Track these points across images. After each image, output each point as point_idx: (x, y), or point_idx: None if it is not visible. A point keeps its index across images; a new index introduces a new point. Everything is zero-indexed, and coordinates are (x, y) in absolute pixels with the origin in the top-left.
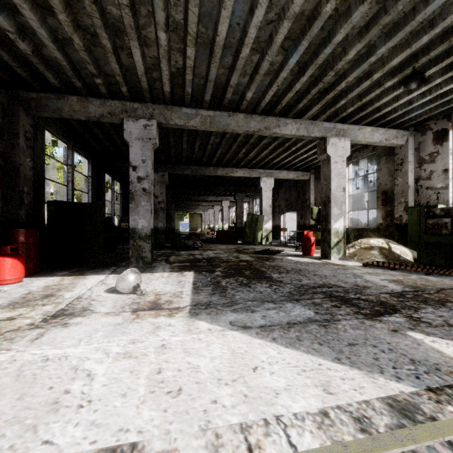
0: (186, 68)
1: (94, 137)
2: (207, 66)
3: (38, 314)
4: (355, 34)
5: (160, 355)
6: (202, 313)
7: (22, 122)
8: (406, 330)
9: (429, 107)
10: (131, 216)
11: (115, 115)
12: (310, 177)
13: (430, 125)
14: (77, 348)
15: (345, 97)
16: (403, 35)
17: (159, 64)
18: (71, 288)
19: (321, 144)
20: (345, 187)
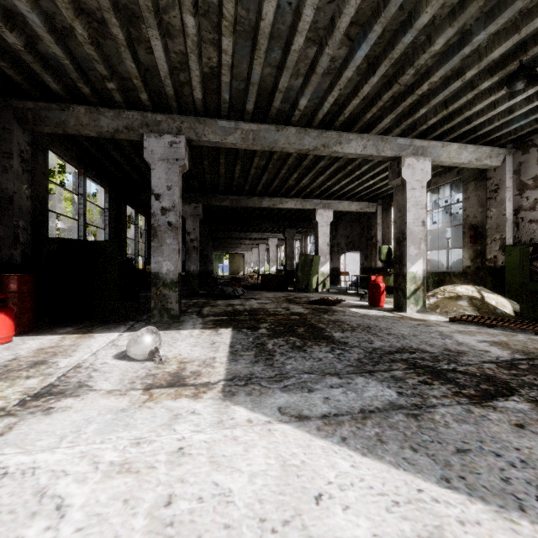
0: (222, 66)
1: (111, 160)
2: (249, 64)
3: (16, 392)
4: (445, 15)
5: (173, 468)
6: (239, 393)
7: (16, 139)
8: (537, 424)
9: (535, 116)
10: (153, 257)
11: (133, 129)
12: (377, 208)
13: (535, 141)
14: (54, 453)
15: (426, 104)
16: (510, 15)
17: (187, 61)
18: (71, 352)
19: (394, 165)
20: (424, 220)
